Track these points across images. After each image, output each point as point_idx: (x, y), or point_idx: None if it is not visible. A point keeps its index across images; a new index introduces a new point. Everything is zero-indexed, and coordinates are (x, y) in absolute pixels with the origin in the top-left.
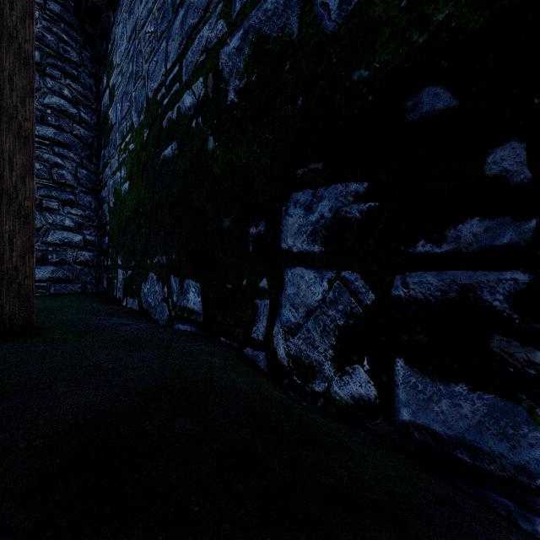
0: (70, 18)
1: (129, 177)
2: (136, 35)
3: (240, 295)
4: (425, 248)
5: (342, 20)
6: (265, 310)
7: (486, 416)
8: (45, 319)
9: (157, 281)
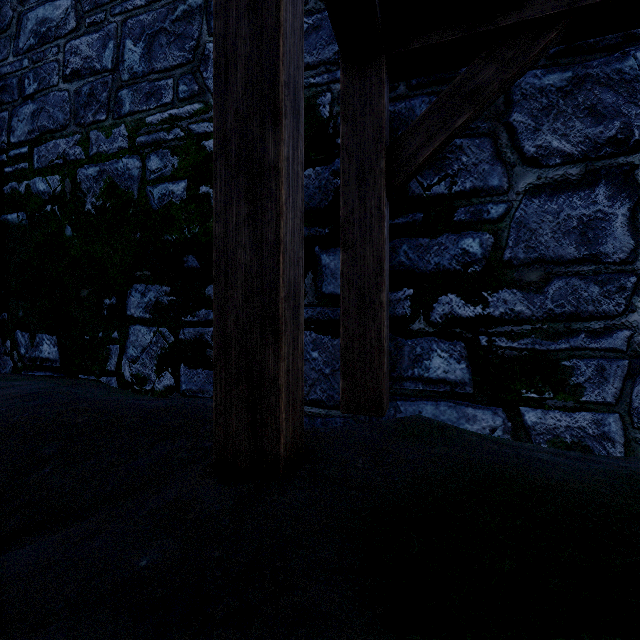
0: None
1: None
2: None
3: (97, 343)
4: (190, 319)
5: (160, 207)
6: (116, 351)
7: (206, 378)
8: None
9: None
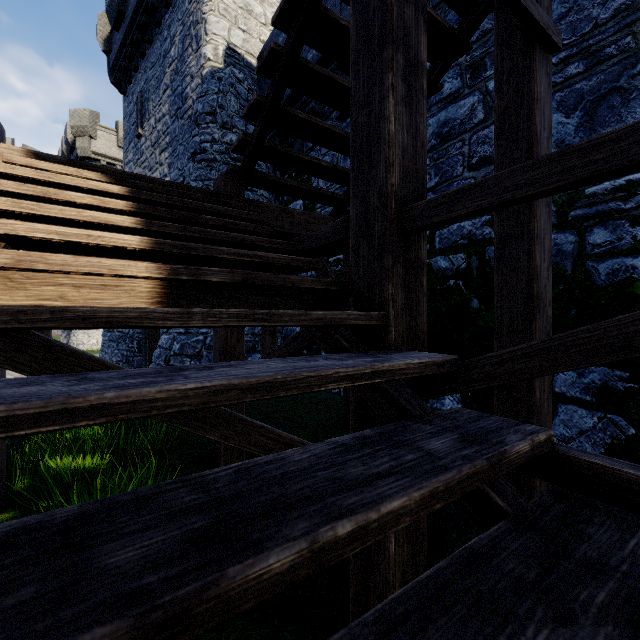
0: None
1: None
2: None
3: None
4: None
5: (609, 283)
6: None
7: None
8: None
9: None
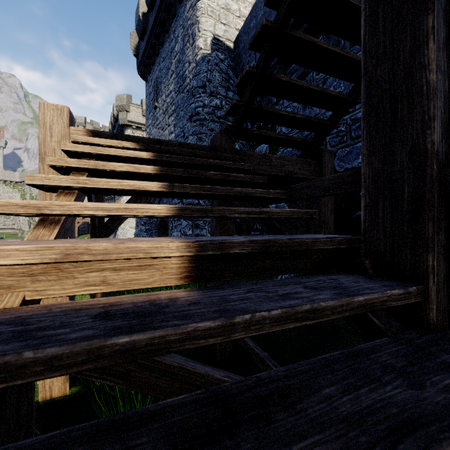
0: (236, 97)
1: None
2: None
3: None
4: None
5: None
6: None
7: None
8: None
9: None
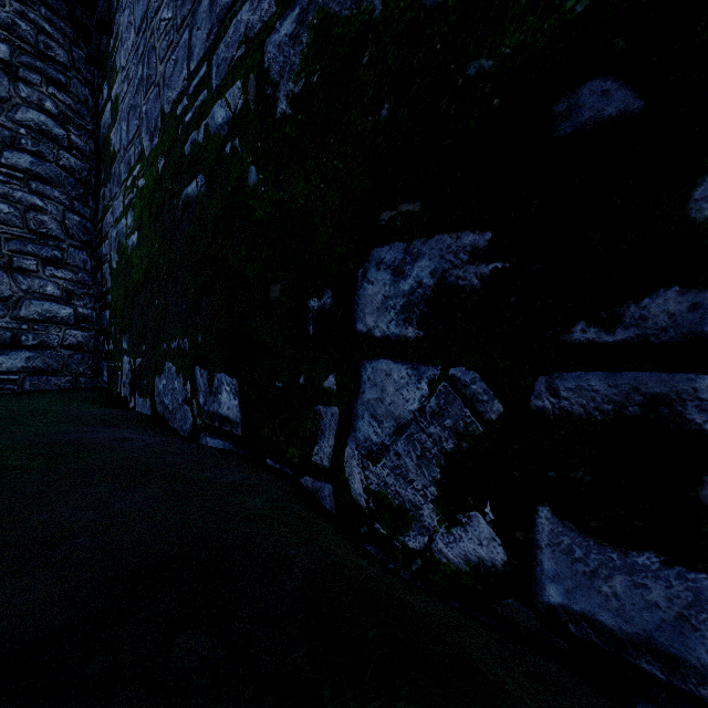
0: (55, 0)
1: (138, 226)
2: (147, 24)
3: (294, 399)
4: (587, 335)
5: None
6: (332, 421)
7: (692, 607)
8: (3, 433)
9: (176, 374)
